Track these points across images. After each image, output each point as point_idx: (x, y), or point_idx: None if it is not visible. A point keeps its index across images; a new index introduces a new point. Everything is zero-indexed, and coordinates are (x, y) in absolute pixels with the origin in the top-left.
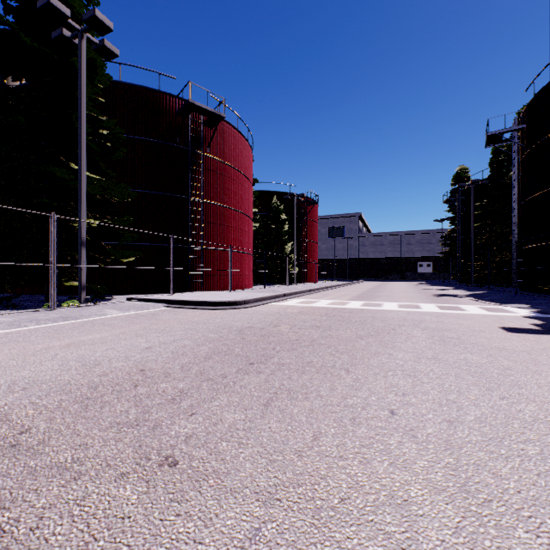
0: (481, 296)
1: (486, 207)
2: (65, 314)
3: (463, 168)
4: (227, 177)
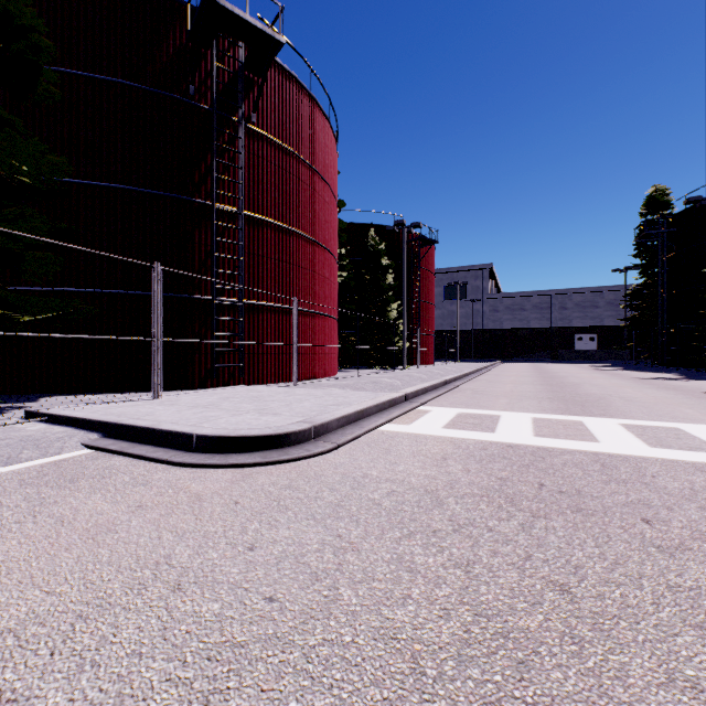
0: None
1: None
2: None
3: (660, 188)
4: (290, 174)
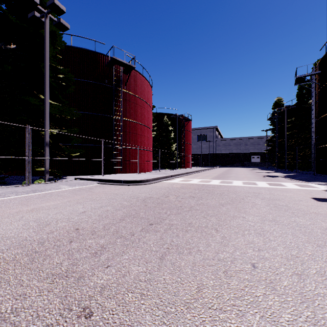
0: (293, 176)
1: (294, 122)
2: (35, 189)
3: (279, 98)
4: (136, 104)
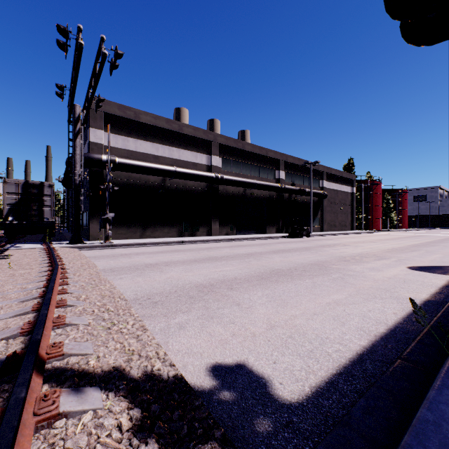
0: None
1: None
2: None
3: None
4: (377, 197)
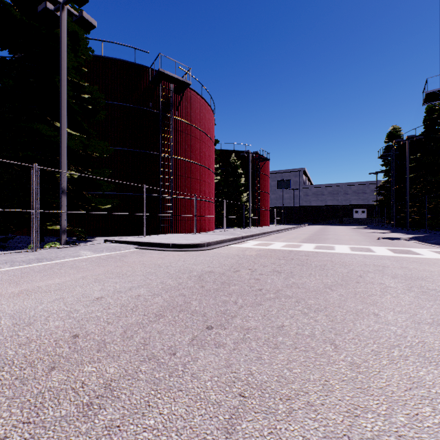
0: (424, 239)
1: (420, 160)
2: (42, 256)
3: (396, 127)
4: (192, 136)
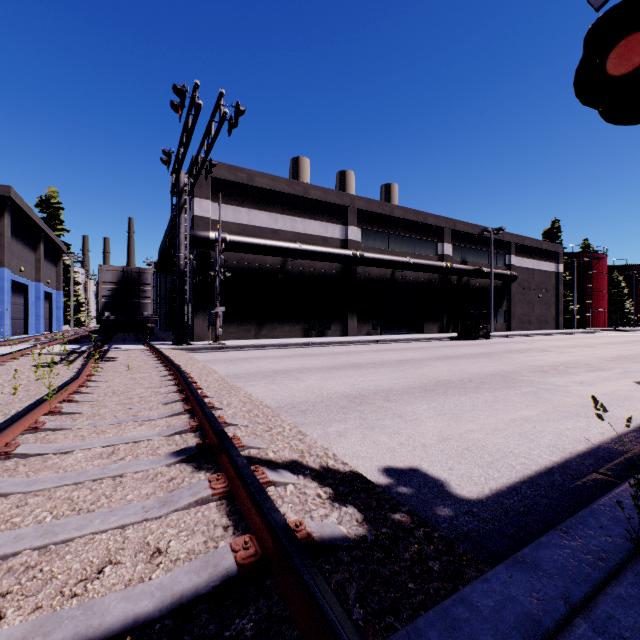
0: None
1: None
2: None
3: None
4: (599, 278)
